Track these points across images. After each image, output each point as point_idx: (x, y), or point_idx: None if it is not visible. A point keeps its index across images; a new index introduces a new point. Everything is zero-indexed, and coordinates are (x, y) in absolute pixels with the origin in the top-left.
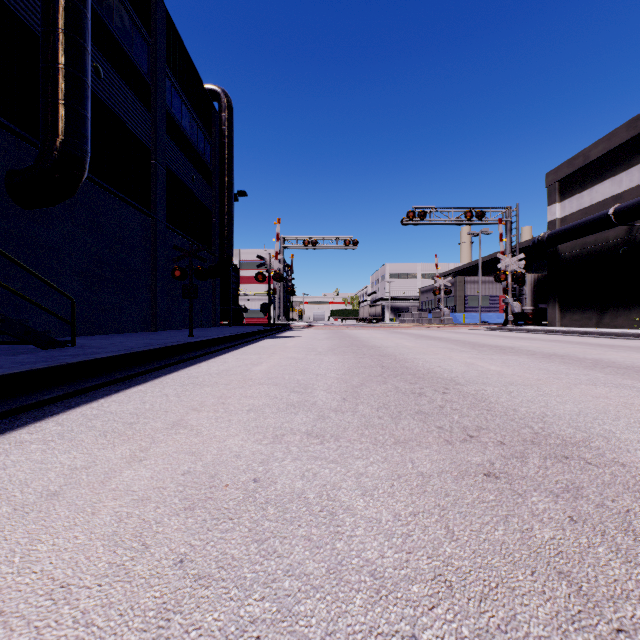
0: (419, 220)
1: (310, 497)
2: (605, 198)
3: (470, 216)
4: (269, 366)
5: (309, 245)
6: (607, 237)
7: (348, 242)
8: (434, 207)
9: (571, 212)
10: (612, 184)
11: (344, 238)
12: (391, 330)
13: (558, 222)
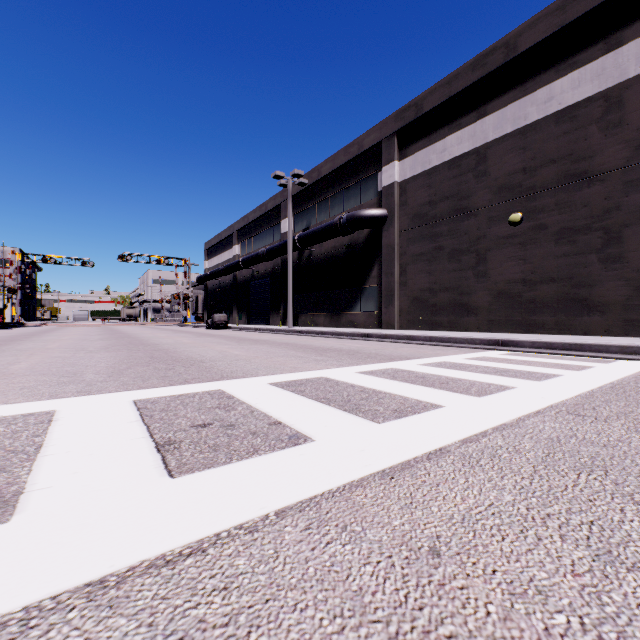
0: (128, 260)
1: (5, 334)
2: (216, 264)
3: (161, 262)
4: (1, 332)
5: (48, 262)
6: (216, 282)
7: (85, 263)
8: (138, 254)
9: (210, 267)
10: (217, 259)
11: (83, 259)
12: (109, 326)
13: (207, 270)
